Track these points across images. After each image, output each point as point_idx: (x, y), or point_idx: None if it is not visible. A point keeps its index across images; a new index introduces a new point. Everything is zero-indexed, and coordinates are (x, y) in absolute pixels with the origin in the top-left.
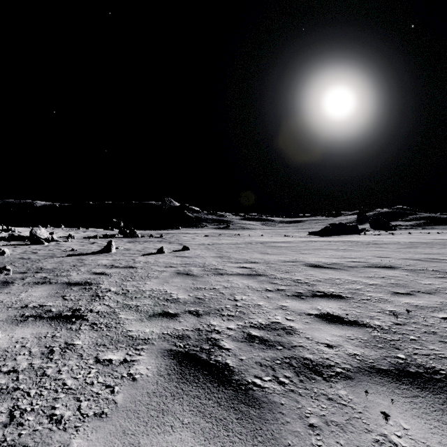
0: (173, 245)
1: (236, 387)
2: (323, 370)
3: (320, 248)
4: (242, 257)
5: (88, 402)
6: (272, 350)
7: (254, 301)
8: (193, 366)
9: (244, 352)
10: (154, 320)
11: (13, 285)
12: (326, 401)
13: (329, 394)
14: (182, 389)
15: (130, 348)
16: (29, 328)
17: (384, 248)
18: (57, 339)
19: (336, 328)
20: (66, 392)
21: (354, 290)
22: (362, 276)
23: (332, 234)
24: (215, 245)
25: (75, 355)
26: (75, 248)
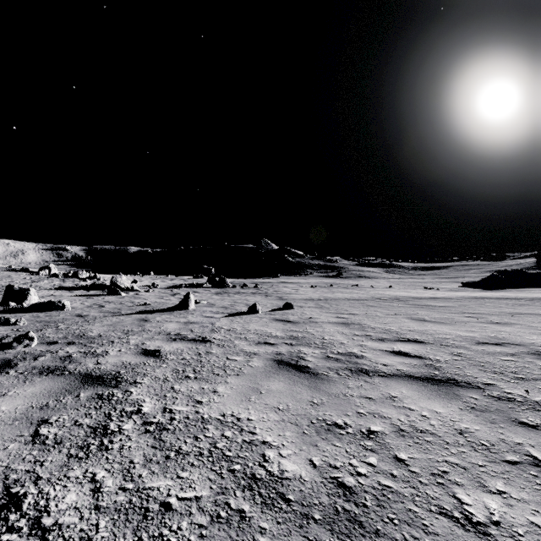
0: (271, 299)
1: None
2: None
3: (517, 313)
4: (384, 326)
5: None
6: None
7: None
8: None
9: None
10: None
11: (7, 373)
12: None
13: None
14: None
15: None
16: None
17: None
18: None
19: None
20: None
21: None
22: None
23: (503, 286)
24: (329, 301)
25: None
26: (147, 302)
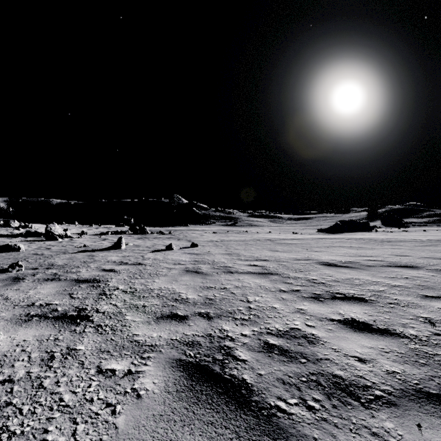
0: (182, 242)
1: (257, 412)
2: (359, 392)
3: (331, 246)
4: (252, 254)
5: (85, 425)
6: (295, 364)
7: (268, 303)
8: (205, 381)
9: (263, 365)
10: (161, 323)
11: (23, 281)
12: (370, 437)
13: (372, 426)
14: (193, 412)
15: (136, 356)
16: (32, 329)
17: (401, 246)
18: (59, 342)
19: (365, 338)
20: (61, 410)
21: (377, 292)
22: (383, 277)
23: (342, 231)
24: (223, 242)
25: (76, 363)
26: (86, 245)
